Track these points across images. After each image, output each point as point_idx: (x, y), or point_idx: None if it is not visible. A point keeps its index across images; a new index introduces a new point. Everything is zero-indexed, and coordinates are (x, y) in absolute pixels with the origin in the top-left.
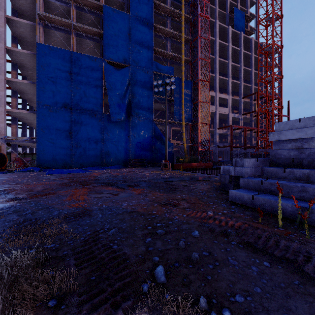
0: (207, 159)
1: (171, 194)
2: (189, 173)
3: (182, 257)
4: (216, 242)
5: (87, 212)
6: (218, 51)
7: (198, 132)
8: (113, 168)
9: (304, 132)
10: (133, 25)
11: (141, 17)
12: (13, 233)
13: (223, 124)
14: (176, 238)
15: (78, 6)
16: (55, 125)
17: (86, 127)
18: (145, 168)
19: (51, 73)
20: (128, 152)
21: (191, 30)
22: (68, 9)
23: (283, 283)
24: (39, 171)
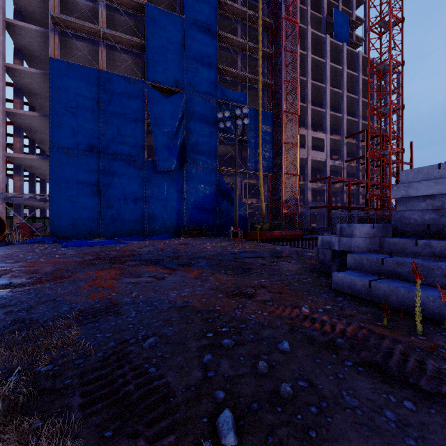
0: (295, 226)
1: (244, 277)
2: (269, 246)
3: (264, 391)
4: (319, 362)
5: (114, 307)
6: (310, 70)
7: (281, 187)
8: (159, 238)
9: None
10: (188, 33)
11: (200, 21)
12: None
13: (318, 176)
14: (253, 355)
15: (110, 5)
16: (77, 176)
17: (121, 179)
18: (206, 238)
19: (71, 101)
20: (182, 216)
21: (271, 40)
22: (95, 10)
23: None
24: (52, 242)
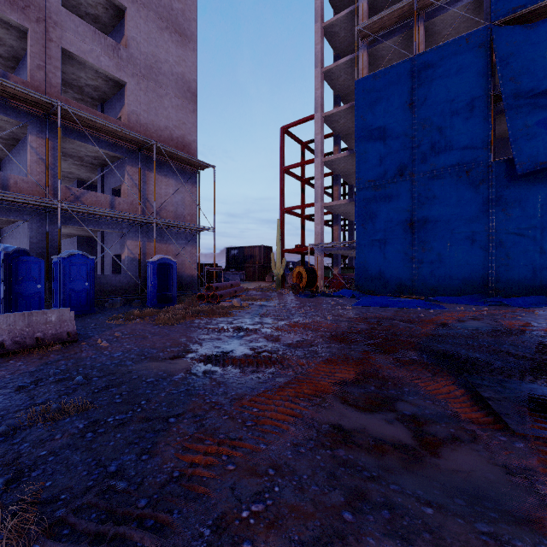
0: None
1: None
2: None
3: None
4: None
5: None
6: None
7: None
8: (519, 304)
9: None
10: None
11: None
12: None
13: None
14: None
15: None
16: (383, 213)
17: (444, 205)
18: None
19: (377, 121)
20: None
21: None
22: None
23: None
24: (350, 297)
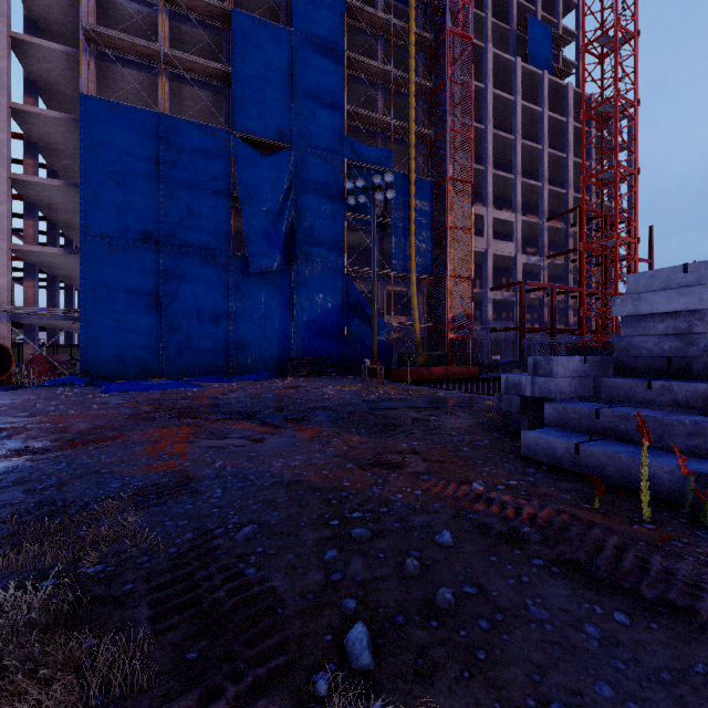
0: (468, 359)
1: (386, 439)
2: (426, 391)
3: (413, 600)
4: (494, 561)
5: (189, 483)
6: (491, 114)
7: (446, 297)
8: (254, 379)
9: (695, 295)
10: (299, 55)
11: (318, 36)
12: (7, 536)
13: (503, 280)
14: (398, 551)
15: (176, 11)
16: (123, 281)
17: (193, 285)
18: (328, 378)
19: (114, 163)
20: (289, 343)
21: (430, 66)
22: (151, 19)
23: (668, 670)
24: (85, 384)
